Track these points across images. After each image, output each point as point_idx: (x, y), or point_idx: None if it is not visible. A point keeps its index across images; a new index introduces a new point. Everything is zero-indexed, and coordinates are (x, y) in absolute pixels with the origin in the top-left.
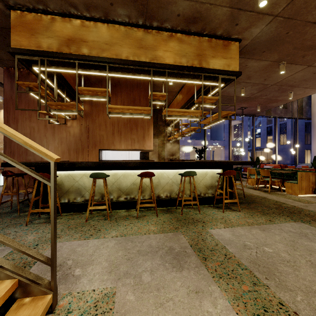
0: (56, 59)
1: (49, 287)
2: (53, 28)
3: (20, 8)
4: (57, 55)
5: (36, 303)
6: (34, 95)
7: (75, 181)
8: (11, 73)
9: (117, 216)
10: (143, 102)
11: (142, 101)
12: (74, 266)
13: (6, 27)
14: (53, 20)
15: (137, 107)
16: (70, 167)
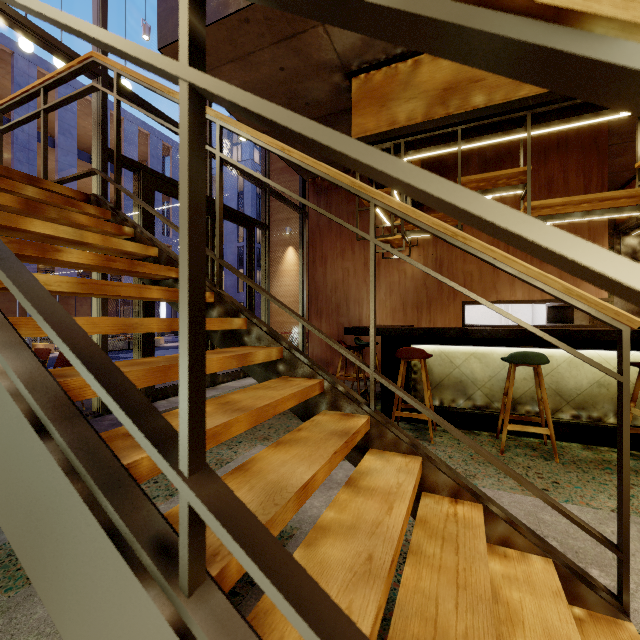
0: (419, 137)
1: (617, 602)
2: (416, 80)
3: (365, 69)
4: (425, 126)
5: (611, 630)
6: (378, 211)
7: (453, 366)
8: (318, 186)
9: (571, 456)
10: (577, 184)
11: (572, 182)
12: (577, 559)
13: (333, 113)
14: (416, 66)
15: (612, 192)
16: (446, 337)
